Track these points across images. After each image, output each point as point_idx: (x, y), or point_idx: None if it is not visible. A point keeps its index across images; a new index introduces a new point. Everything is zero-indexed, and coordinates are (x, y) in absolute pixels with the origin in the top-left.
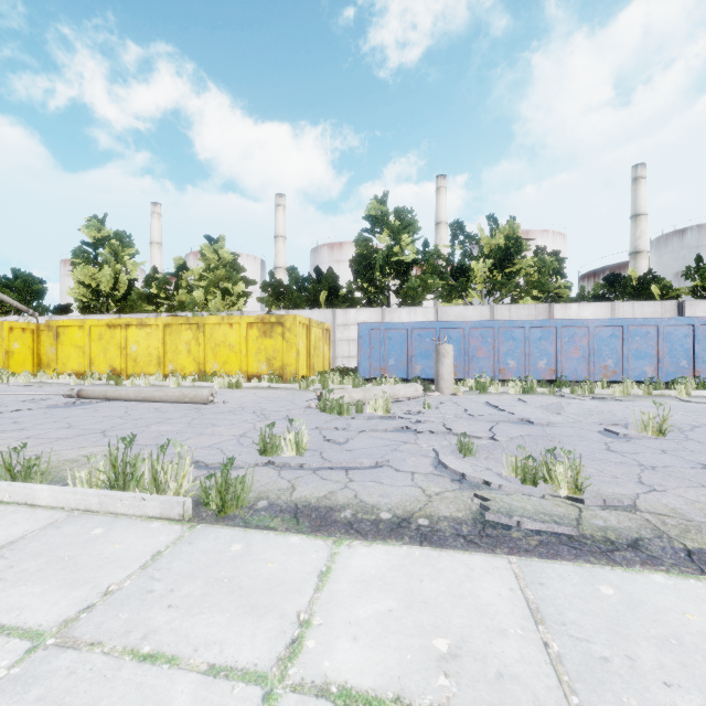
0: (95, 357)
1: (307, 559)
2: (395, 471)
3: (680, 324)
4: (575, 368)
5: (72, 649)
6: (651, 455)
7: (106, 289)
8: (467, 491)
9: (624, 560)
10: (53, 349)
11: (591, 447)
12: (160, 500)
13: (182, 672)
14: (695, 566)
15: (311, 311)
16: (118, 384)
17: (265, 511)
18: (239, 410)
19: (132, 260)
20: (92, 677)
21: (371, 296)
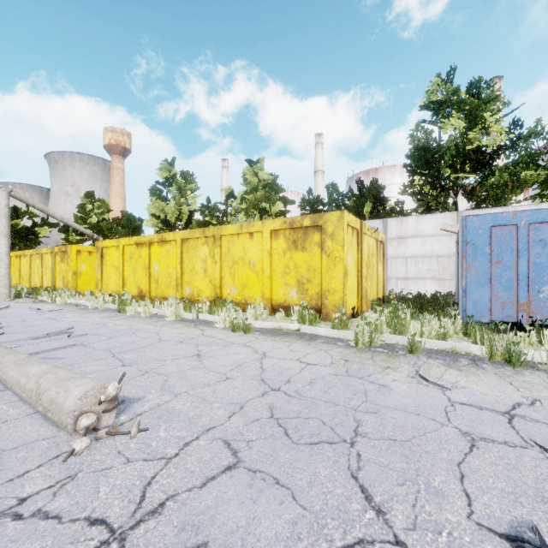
0: (127, 278)
1: None
2: None
3: None
4: None
5: None
6: None
7: (172, 219)
8: None
9: None
10: (99, 269)
11: None
12: None
13: None
14: None
15: None
16: (122, 311)
17: None
18: None
19: (193, 194)
20: None
21: (429, 203)
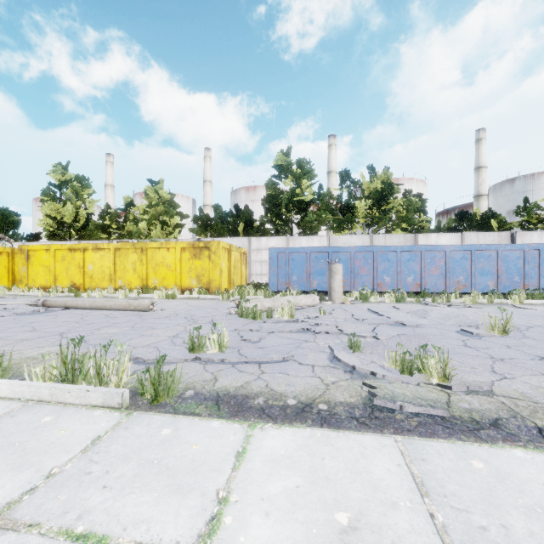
0: (59, 275)
1: (226, 441)
2: (299, 364)
3: (514, 249)
4: (435, 283)
5: (11, 531)
6: (499, 349)
7: (69, 221)
8: (357, 380)
9: (489, 438)
10: (25, 268)
11: (452, 343)
12: (102, 391)
13: None
14: None
15: (232, 239)
16: (77, 296)
17: (191, 399)
18: (174, 316)
19: (90, 198)
20: None
21: (278, 227)
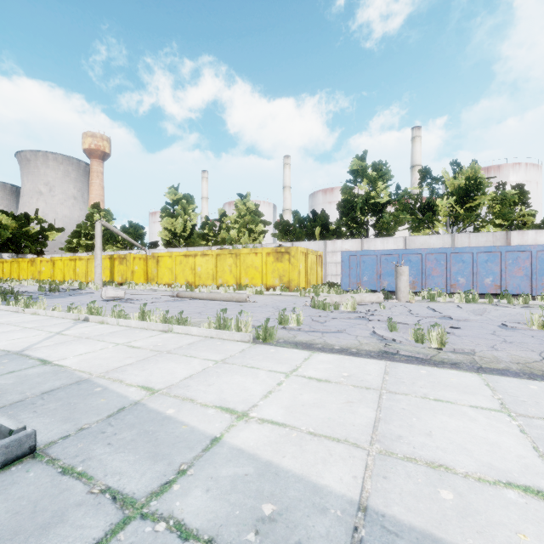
0: (178, 275)
1: (300, 355)
2: (348, 334)
3: None
4: (518, 285)
5: (227, 364)
6: (520, 337)
7: (179, 232)
8: (382, 343)
9: (442, 366)
10: (156, 270)
11: (481, 332)
12: (240, 334)
13: (261, 370)
14: (476, 370)
15: (309, 242)
16: (192, 291)
17: (283, 342)
18: (264, 306)
19: (194, 212)
20: (236, 368)
21: (353, 229)
